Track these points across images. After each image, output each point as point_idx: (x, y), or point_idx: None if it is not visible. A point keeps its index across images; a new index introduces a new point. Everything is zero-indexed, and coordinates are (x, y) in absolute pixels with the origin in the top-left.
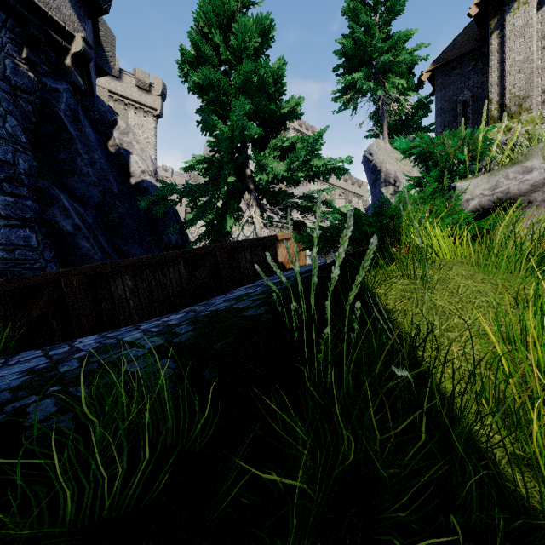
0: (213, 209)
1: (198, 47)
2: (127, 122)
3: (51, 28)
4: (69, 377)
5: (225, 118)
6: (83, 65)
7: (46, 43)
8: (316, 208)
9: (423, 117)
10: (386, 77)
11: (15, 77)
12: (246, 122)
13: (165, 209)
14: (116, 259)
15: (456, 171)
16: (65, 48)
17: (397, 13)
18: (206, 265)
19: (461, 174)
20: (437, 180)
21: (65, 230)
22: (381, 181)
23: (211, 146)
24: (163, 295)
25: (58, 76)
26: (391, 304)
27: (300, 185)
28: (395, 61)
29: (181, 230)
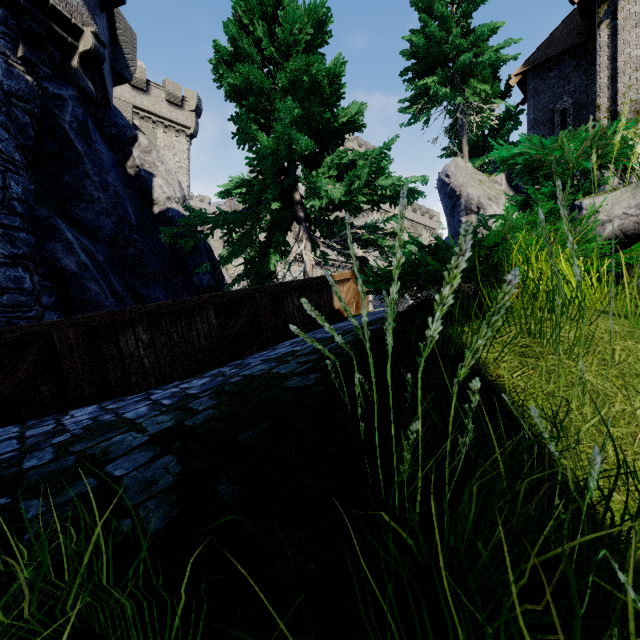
0: (254, 244)
1: (234, 41)
2: (155, 142)
3: (54, 21)
4: (29, 480)
5: (268, 130)
6: (95, 67)
7: (48, 39)
8: (381, 241)
9: (511, 131)
10: (465, 83)
11: (9, 81)
12: (293, 132)
13: (193, 244)
14: (132, 305)
15: (576, 186)
16: (72, 45)
17: (480, 2)
18: (243, 313)
19: (584, 189)
20: (550, 198)
21: (69, 269)
22: (460, 209)
23: (251, 166)
24: (188, 352)
25: (63, 80)
26: (506, 376)
27: (359, 216)
28: (478, 62)
29: (215, 269)
